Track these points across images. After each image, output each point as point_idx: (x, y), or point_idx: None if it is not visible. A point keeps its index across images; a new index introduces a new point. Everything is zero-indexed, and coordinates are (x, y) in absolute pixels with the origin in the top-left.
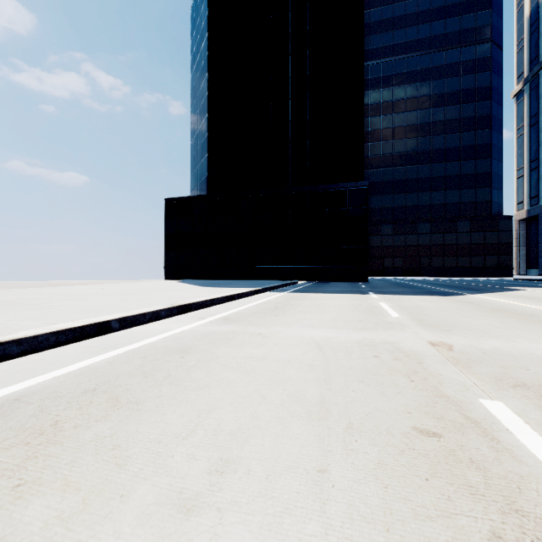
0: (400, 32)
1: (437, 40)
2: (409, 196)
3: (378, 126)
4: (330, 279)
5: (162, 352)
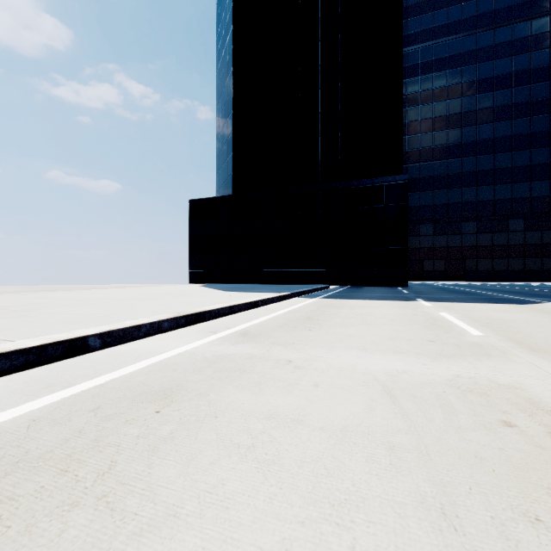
0: (442, 13)
1: (484, 18)
2: (452, 192)
3: (417, 117)
4: (365, 283)
5: (130, 397)
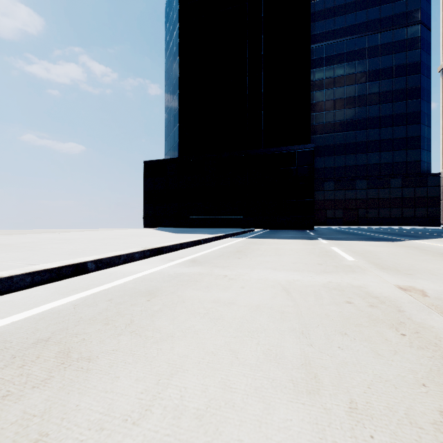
0: (341, 19)
1: (373, 24)
2: (348, 157)
3: (322, 99)
4: (281, 227)
5: (129, 294)
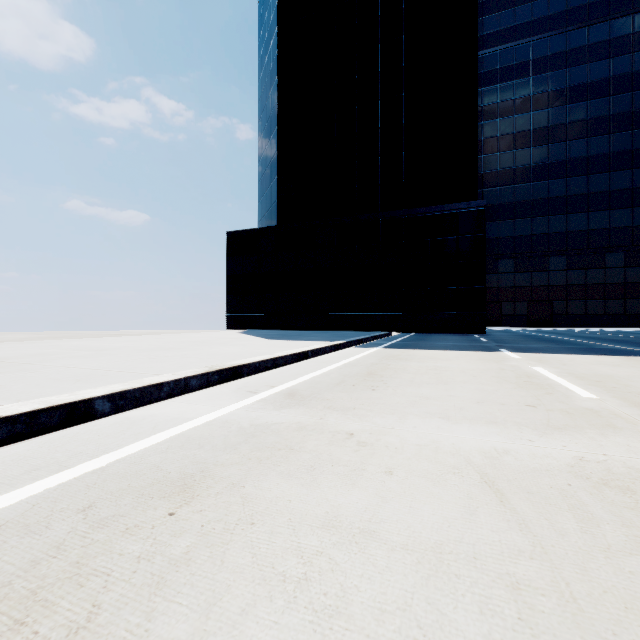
0: (525, 8)
1: (576, 13)
2: (536, 221)
3: (494, 133)
4: (433, 329)
5: (137, 489)
